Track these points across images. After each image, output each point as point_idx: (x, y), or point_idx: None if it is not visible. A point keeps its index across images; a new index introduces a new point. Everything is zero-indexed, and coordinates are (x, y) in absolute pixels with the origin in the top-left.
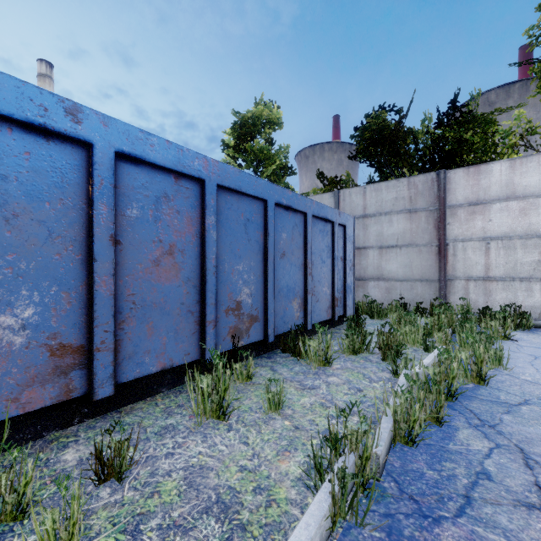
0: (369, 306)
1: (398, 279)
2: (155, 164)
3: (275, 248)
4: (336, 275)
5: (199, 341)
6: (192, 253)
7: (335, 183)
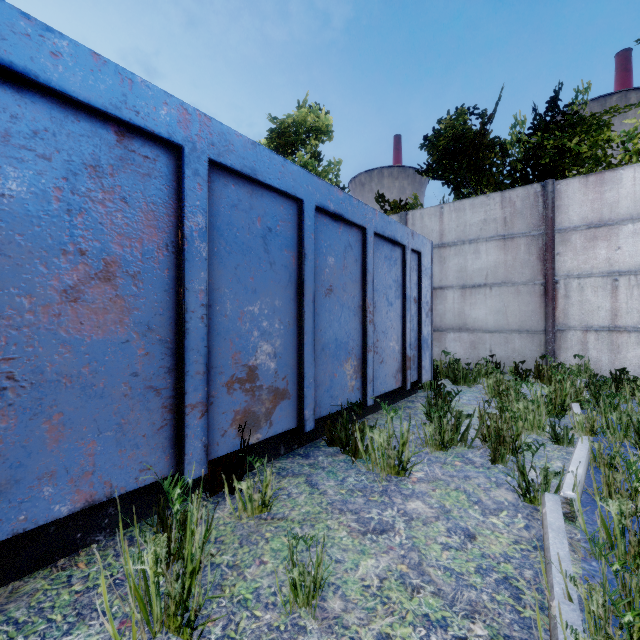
0: (452, 367)
1: (487, 329)
2: (65, 94)
3: (316, 279)
4: (408, 323)
5: (173, 442)
6: (157, 279)
7: (399, 208)
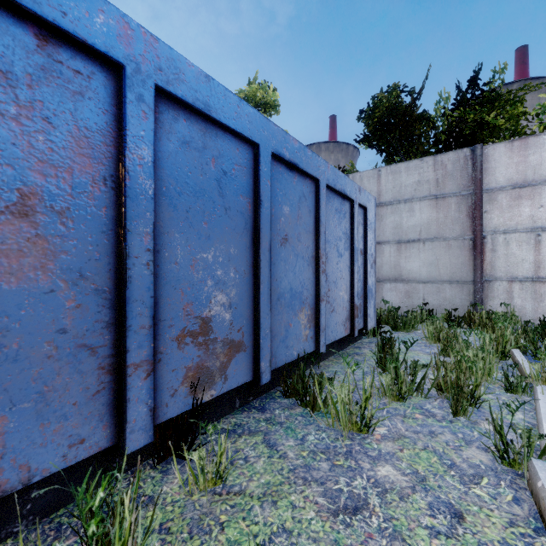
0: (392, 314)
1: (421, 280)
2: None
3: (271, 227)
4: (356, 273)
5: (113, 408)
6: (91, 218)
7: None
